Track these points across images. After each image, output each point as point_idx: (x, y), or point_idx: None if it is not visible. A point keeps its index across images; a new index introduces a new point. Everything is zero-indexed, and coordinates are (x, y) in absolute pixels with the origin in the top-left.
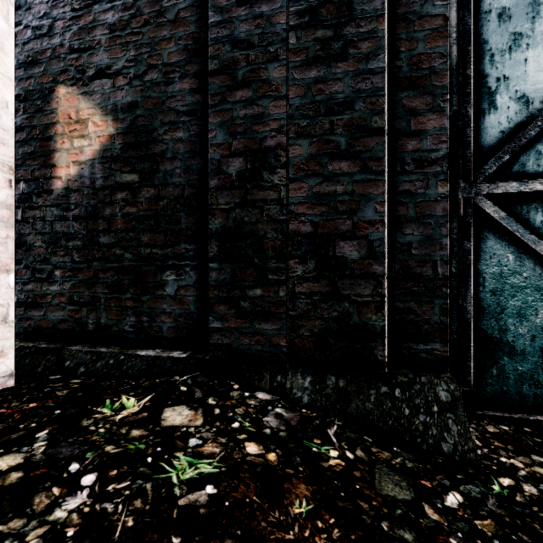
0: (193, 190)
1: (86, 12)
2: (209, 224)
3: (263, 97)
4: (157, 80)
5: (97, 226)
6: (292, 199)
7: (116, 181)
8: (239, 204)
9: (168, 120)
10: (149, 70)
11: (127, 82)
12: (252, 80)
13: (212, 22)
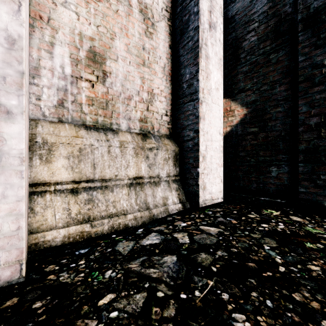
0: (286, 132)
1: (234, 70)
2: (298, 147)
3: None
4: (267, 89)
5: (238, 149)
6: None
7: (247, 131)
8: (316, 138)
9: (272, 104)
10: (263, 86)
11: (252, 92)
12: (324, 81)
13: (299, 61)
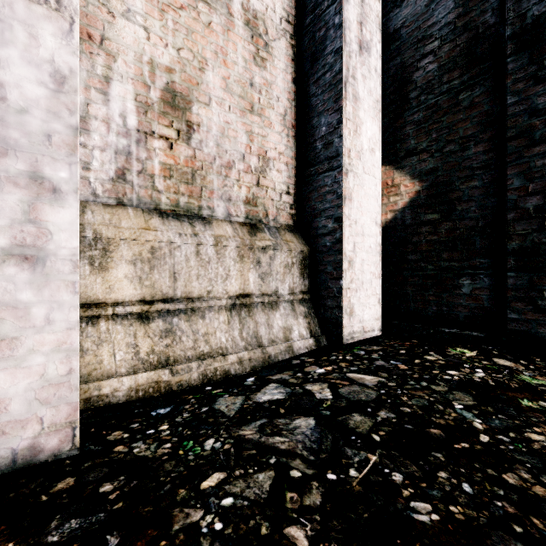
0: (487, 221)
1: (399, 118)
2: (506, 245)
3: None
4: (454, 149)
5: (406, 249)
6: None
7: (421, 220)
8: (536, 230)
9: (464, 175)
10: (448, 144)
11: (430, 156)
12: None
13: (509, 103)
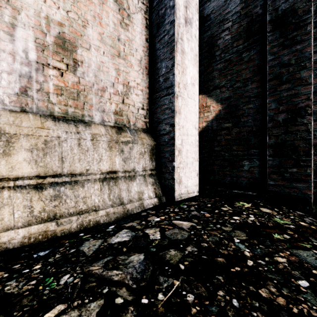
0: (257, 127)
1: (209, 67)
2: (268, 142)
3: (297, 86)
4: (240, 86)
5: (214, 144)
6: (315, 129)
7: (222, 126)
8: (284, 133)
9: (245, 101)
10: (236, 83)
11: (226, 89)
12: (291, 79)
13: (269, 59)
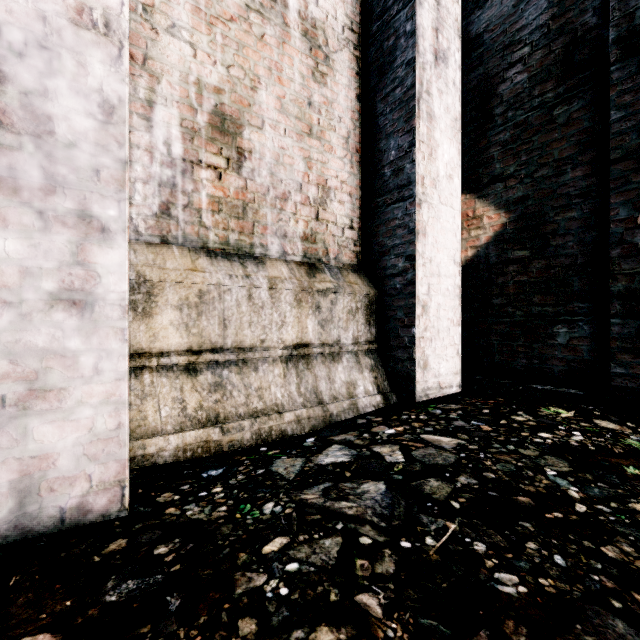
0: (587, 258)
1: (481, 138)
2: (611, 287)
3: None
4: (547, 174)
5: (490, 292)
6: None
7: (508, 257)
8: None
9: (559, 205)
10: (540, 169)
11: (518, 182)
12: None
13: (614, 119)
